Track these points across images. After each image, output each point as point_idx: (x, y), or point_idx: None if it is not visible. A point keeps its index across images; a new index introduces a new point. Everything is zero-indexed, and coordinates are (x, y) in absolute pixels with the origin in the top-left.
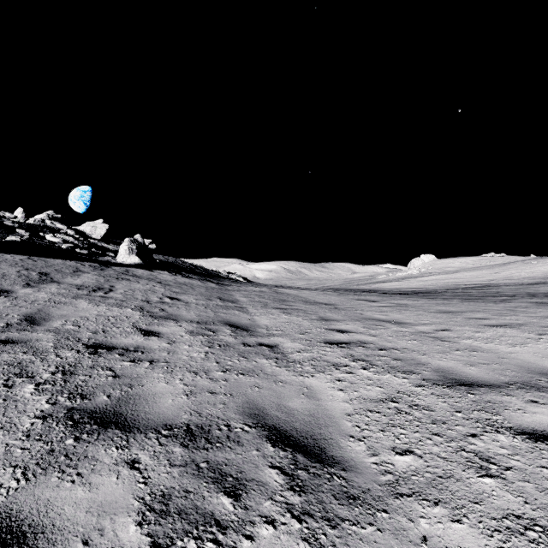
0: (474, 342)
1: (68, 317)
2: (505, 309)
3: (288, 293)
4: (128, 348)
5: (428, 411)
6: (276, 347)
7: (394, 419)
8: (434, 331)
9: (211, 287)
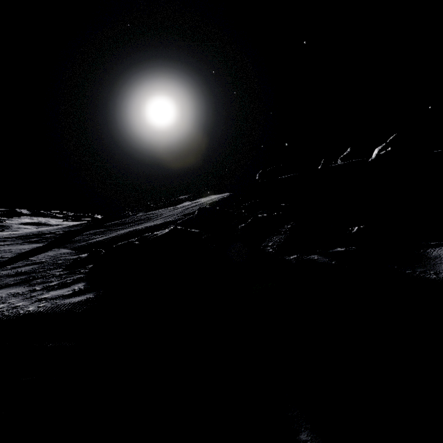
0: None
1: None
2: None
3: None
4: None
5: None
6: None
7: None
8: None
9: (42, 229)
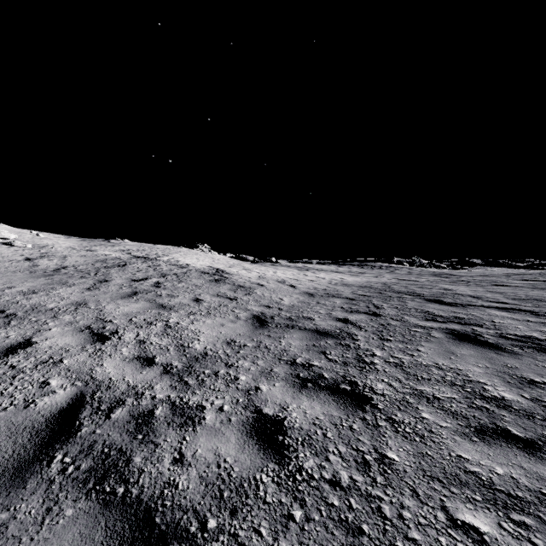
0: None
1: None
2: None
3: None
4: None
5: None
6: None
7: None
8: None
9: None
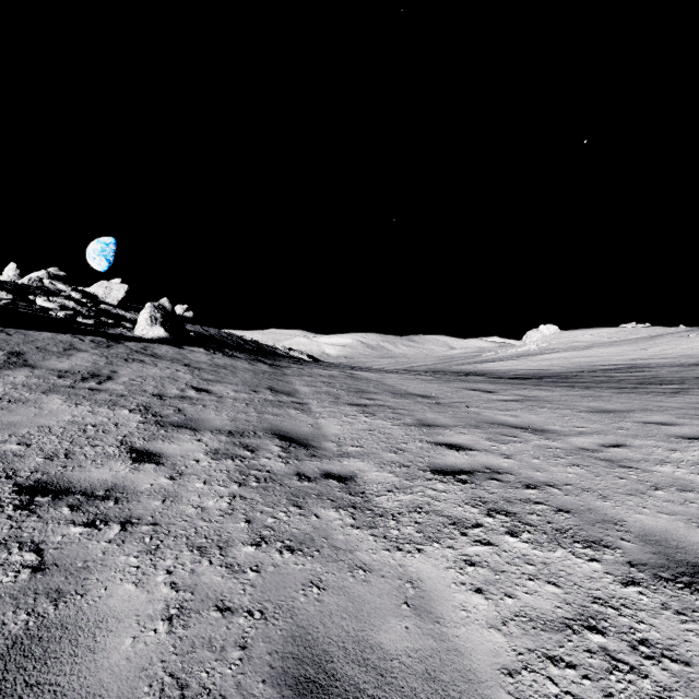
0: (677, 470)
1: (19, 427)
2: (691, 407)
3: (369, 378)
4: (93, 492)
5: (678, 664)
6: (352, 480)
7: (613, 693)
8: (601, 448)
9: (262, 370)
